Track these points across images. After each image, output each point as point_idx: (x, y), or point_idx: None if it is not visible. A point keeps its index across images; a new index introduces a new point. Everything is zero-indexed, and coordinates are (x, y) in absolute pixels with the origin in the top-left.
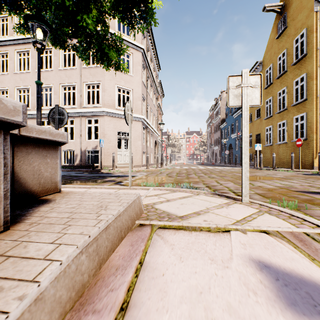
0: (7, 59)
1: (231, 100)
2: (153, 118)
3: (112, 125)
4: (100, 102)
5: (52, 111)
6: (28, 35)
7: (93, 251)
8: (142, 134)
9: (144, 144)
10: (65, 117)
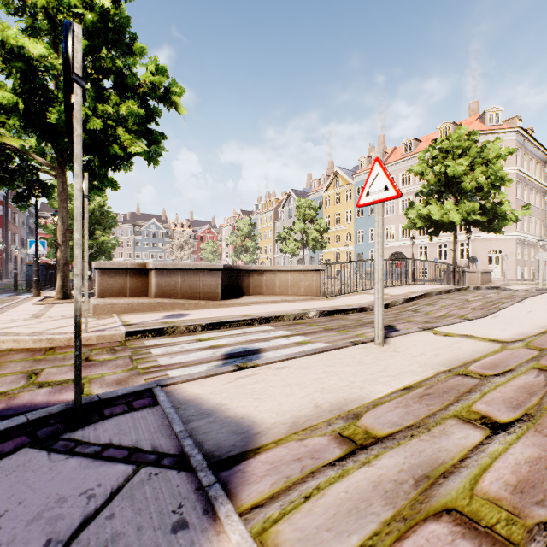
0: (393, 205)
1: (542, 259)
2: (536, 223)
3: (483, 246)
4: (471, 229)
5: (470, 258)
6: (410, 188)
7: (503, 284)
8: (516, 249)
9: (518, 258)
10: (476, 260)
